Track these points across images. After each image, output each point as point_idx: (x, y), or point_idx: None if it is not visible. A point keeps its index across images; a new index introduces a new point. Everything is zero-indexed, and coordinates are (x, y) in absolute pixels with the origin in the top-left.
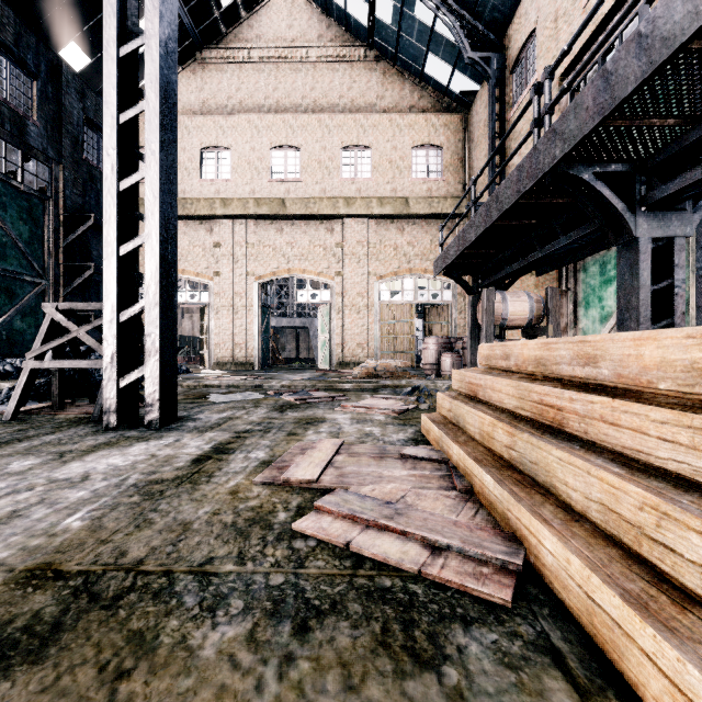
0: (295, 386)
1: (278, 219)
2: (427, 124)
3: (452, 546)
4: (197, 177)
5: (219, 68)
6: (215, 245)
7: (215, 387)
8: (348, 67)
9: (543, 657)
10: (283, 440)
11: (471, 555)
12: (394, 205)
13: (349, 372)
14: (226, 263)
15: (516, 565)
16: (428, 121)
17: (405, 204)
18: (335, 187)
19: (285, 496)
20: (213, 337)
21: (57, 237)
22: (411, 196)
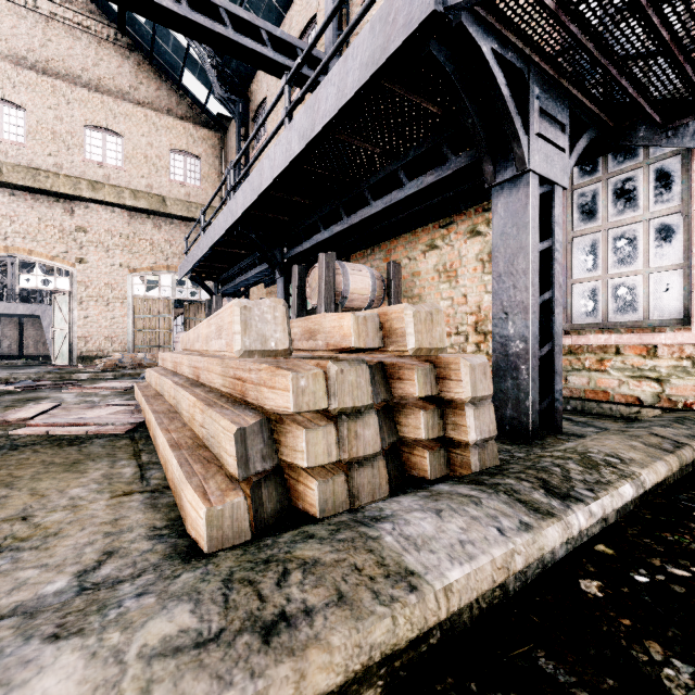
0: (16, 379)
1: None
2: (185, 132)
3: (109, 424)
4: None
5: None
6: None
7: None
8: (94, 41)
9: (127, 438)
10: (0, 409)
11: (118, 425)
12: (150, 201)
13: (93, 366)
14: None
15: (136, 423)
16: (186, 129)
17: (162, 202)
18: (76, 165)
19: (4, 427)
20: None
21: None
22: (169, 196)
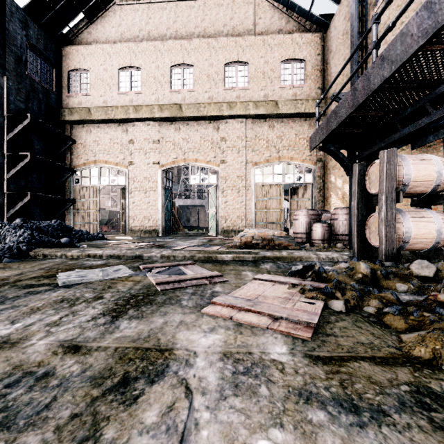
0: (174, 257)
1: (176, 121)
2: (292, 42)
3: None
4: (116, 90)
5: (133, 8)
6: (129, 141)
7: (97, 257)
8: (230, 2)
9: None
10: None
11: None
12: (266, 107)
13: (230, 239)
14: (137, 155)
15: None
16: (293, 40)
17: (275, 106)
18: (220, 94)
19: None
20: (128, 211)
21: (2, 132)
22: (280, 100)
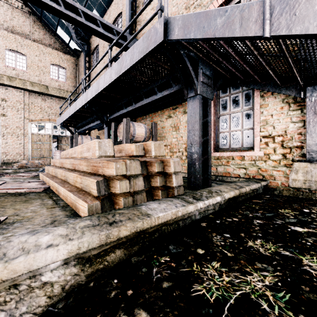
0: None
1: None
2: (58, 56)
3: (34, 188)
4: None
5: None
6: None
7: None
8: (10, 7)
9: (44, 193)
10: None
11: (38, 188)
12: (40, 87)
13: (11, 167)
14: None
15: (46, 187)
16: (59, 55)
17: (46, 89)
18: (0, 68)
19: None
20: None
21: None
22: (50, 86)
